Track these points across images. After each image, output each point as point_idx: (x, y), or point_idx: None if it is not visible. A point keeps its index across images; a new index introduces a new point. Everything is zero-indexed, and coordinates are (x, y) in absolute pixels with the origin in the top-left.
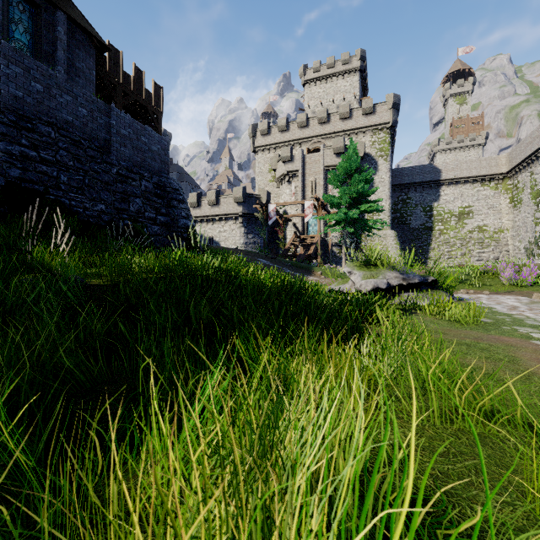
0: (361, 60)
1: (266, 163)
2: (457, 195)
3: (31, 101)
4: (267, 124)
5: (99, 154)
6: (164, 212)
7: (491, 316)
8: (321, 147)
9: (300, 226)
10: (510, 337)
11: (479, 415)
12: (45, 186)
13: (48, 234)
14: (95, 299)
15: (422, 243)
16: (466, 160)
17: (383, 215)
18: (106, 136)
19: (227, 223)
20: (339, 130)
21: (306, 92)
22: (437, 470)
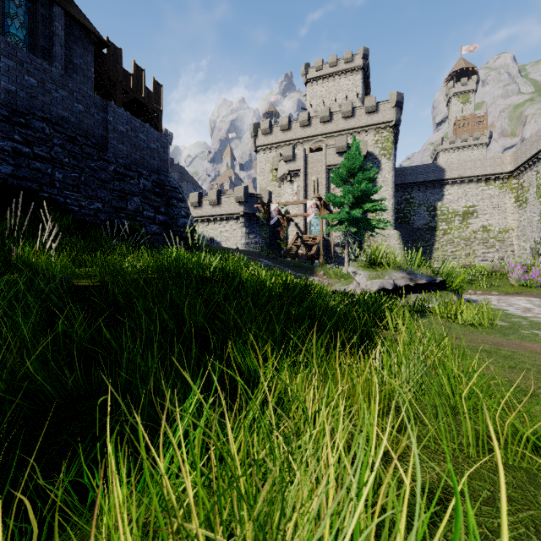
0: (364, 58)
1: (267, 162)
2: (461, 194)
3: (25, 96)
4: (268, 123)
5: (96, 151)
6: (164, 211)
7: (506, 319)
8: (323, 146)
9: (302, 226)
10: (532, 343)
11: (521, 443)
12: (38, 183)
13: (40, 233)
14: (82, 301)
15: (425, 243)
16: (470, 159)
17: (386, 215)
18: (103, 132)
19: (228, 223)
20: (342, 129)
21: (308, 91)
22: (485, 527)
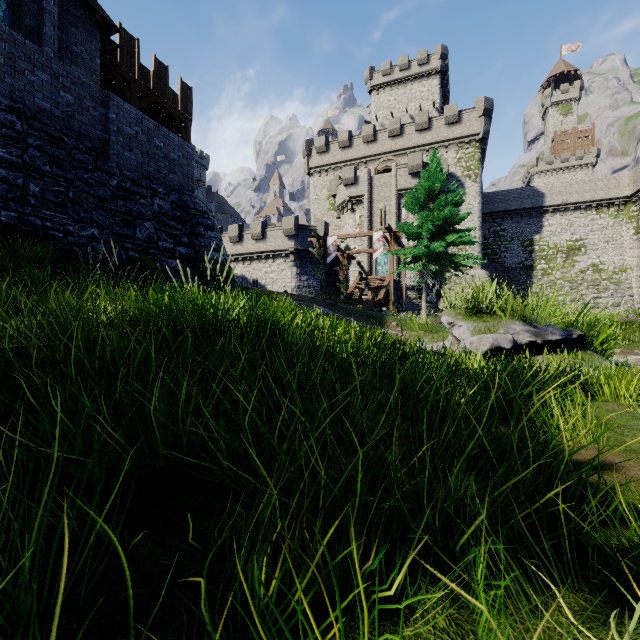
0: (442, 59)
1: (323, 187)
2: (565, 225)
3: None
4: (324, 139)
5: (92, 159)
6: (187, 241)
7: None
8: (392, 165)
9: (366, 265)
10: None
11: None
12: (3, 198)
13: None
14: None
15: (520, 286)
16: (577, 181)
17: (471, 251)
18: (103, 134)
19: (275, 261)
20: (415, 144)
21: (373, 100)
22: None
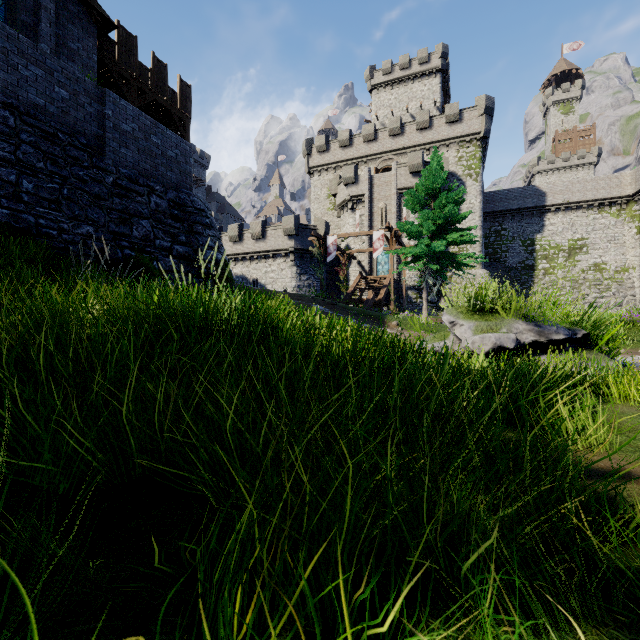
0: (443, 57)
1: (323, 187)
2: (567, 224)
3: None
4: (324, 138)
5: (87, 156)
6: (184, 240)
7: None
8: (393, 164)
9: (367, 265)
10: None
11: None
12: None
13: None
14: None
15: (521, 286)
16: (578, 180)
17: (472, 250)
18: (98, 131)
19: (275, 261)
20: (416, 143)
21: (374, 100)
22: None
